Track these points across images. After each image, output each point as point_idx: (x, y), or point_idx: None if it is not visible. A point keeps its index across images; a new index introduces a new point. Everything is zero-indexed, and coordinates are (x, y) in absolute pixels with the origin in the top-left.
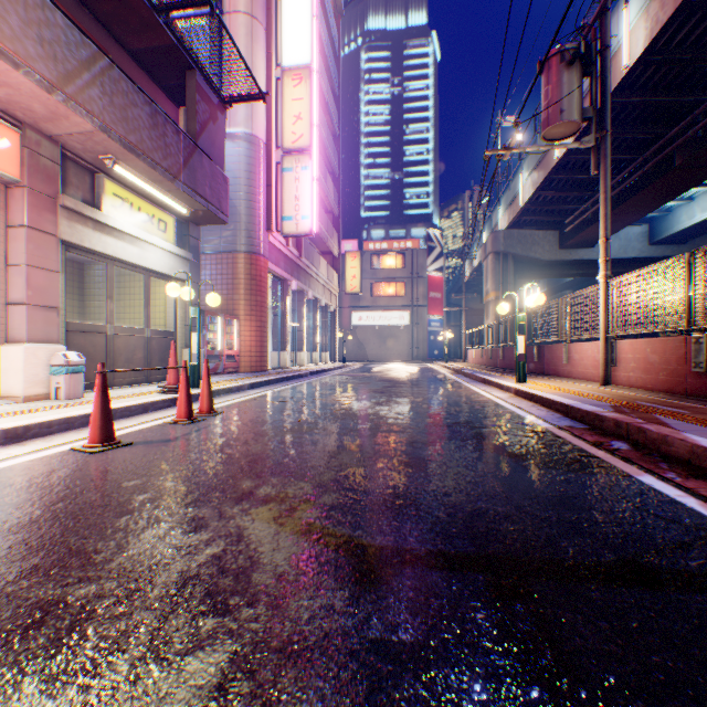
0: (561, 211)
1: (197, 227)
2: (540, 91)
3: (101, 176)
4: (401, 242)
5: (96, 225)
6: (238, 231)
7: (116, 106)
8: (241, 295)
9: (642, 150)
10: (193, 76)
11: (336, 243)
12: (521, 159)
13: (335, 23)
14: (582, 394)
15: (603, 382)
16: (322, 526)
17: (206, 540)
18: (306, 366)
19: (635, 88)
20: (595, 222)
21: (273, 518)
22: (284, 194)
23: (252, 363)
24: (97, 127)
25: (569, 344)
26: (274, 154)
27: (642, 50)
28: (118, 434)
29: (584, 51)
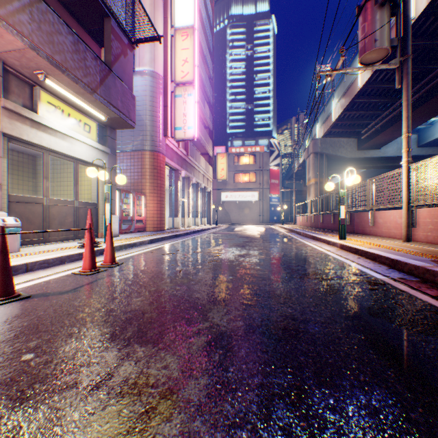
0: (359, 125)
1: (113, 130)
2: (358, 27)
3: (37, 88)
4: (253, 147)
5: (33, 124)
6: (144, 136)
7: (43, 31)
8: (147, 179)
9: (418, 81)
10: (109, 22)
11: (211, 147)
12: (333, 91)
13: (210, 6)
14: (397, 249)
15: (406, 239)
16: None
17: None
18: (191, 227)
19: (417, 35)
20: (383, 131)
21: None
22: (176, 113)
23: (154, 225)
24: (27, 45)
25: (374, 211)
26: (169, 85)
27: (426, 4)
28: (26, 285)
29: None
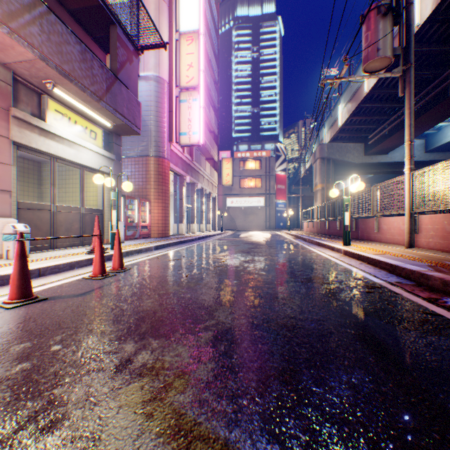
0: (366, 130)
1: (119, 137)
2: (362, 36)
3: (45, 96)
4: (259, 152)
5: (41, 132)
6: (149, 142)
7: (52, 42)
8: (151, 185)
9: (424, 86)
10: (115, 29)
11: (216, 152)
12: (340, 95)
13: (215, 8)
14: (398, 255)
15: (408, 246)
16: (193, 420)
17: (52, 449)
18: (196, 233)
19: (423, 41)
20: (390, 137)
21: (141, 404)
22: (181, 118)
23: (159, 232)
24: (37, 56)
25: (379, 218)
26: (174, 90)
27: (430, 12)
28: (41, 289)
29: (395, 5)
